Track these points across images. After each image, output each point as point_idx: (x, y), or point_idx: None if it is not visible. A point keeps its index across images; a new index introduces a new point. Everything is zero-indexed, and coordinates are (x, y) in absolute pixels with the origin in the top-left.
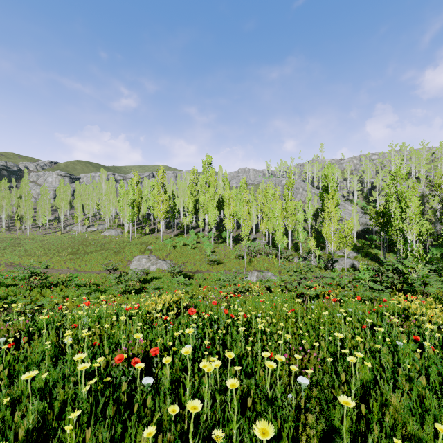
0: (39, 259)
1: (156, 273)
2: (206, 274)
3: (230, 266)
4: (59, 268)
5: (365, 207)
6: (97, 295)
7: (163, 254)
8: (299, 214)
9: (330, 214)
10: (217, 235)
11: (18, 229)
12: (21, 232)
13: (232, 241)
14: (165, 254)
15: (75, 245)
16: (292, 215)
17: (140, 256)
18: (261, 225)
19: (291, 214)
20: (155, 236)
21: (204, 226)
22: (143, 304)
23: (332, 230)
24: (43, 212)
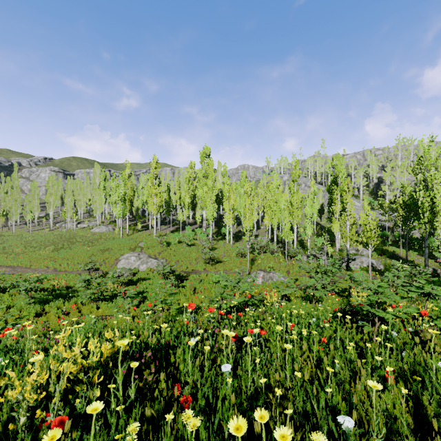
0: (16, 258)
1: (145, 273)
2: (203, 274)
3: (231, 265)
4: (36, 268)
5: (372, 202)
6: (57, 303)
7: (155, 251)
8: (307, 207)
9: (346, 206)
10: (216, 232)
11: (5, 226)
12: (8, 228)
13: (232, 238)
14: (157, 251)
15: (61, 242)
16: (298, 209)
17: (129, 254)
18: (265, 220)
19: (297, 208)
20: (149, 232)
21: (202, 223)
22: (75, 337)
23: (348, 223)
24: (32, 208)
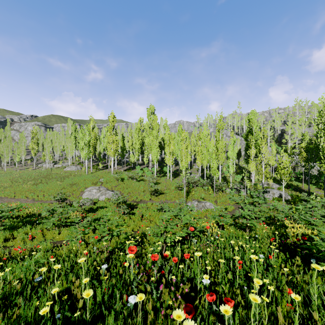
0: (4, 190)
1: (104, 202)
2: (149, 203)
3: (171, 196)
4: (19, 198)
5: (277, 148)
6: (24, 229)
7: (112, 185)
8: (229, 151)
9: (261, 149)
10: (159, 170)
11: None
12: (1, 168)
13: (172, 175)
14: (114, 185)
15: (40, 178)
16: (222, 153)
17: (91, 187)
18: (197, 161)
19: (222, 152)
20: (108, 171)
21: (149, 163)
22: None
23: (263, 163)
24: (20, 152)
